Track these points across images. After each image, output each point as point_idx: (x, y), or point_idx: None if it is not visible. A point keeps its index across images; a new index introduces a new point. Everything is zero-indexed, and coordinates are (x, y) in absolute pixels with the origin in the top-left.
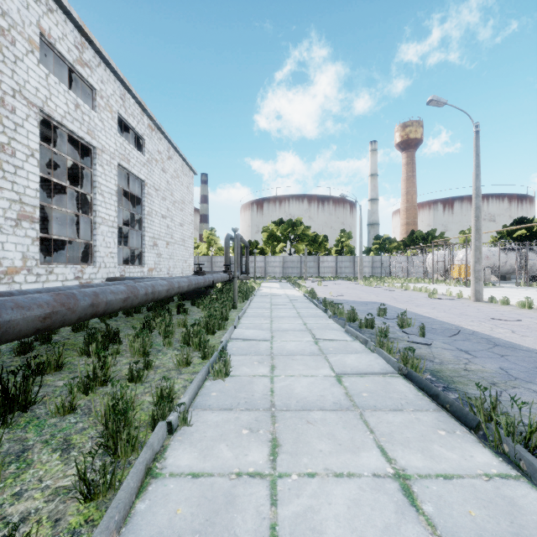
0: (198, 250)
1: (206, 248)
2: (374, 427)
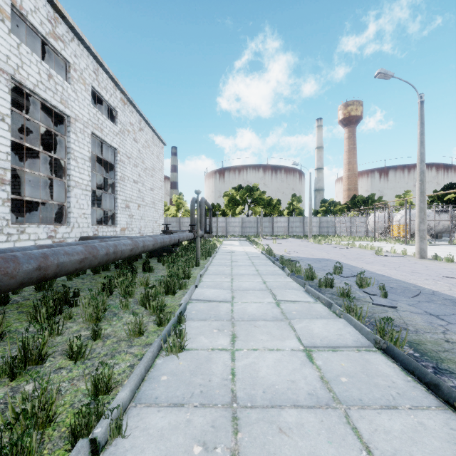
0: (168, 212)
1: (175, 210)
2: (370, 441)
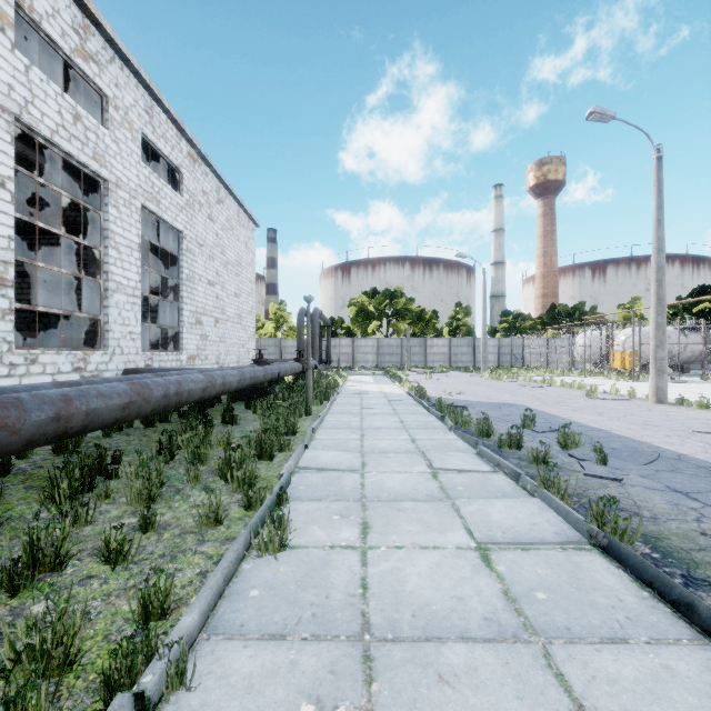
0: (262, 331)
1: (274, 328)
2: (584, 696)
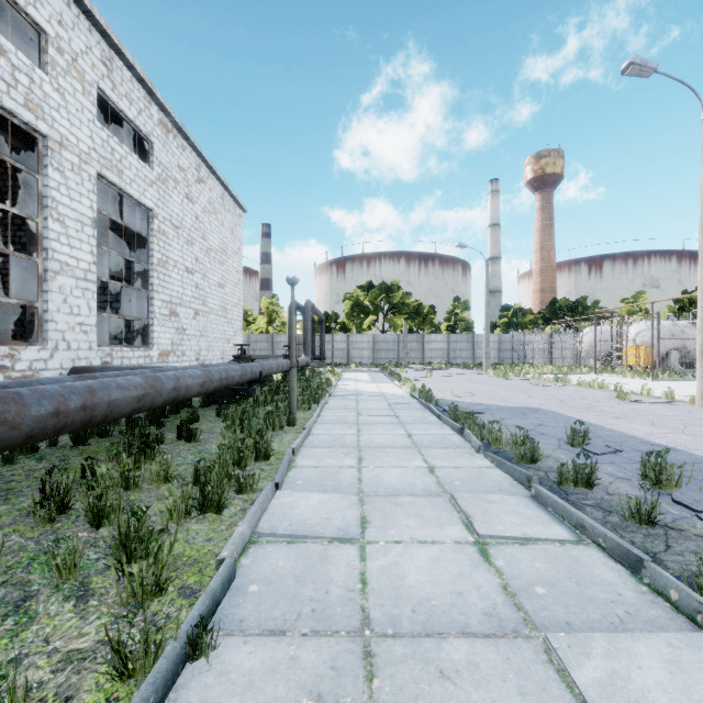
0: (254, 326)
1: (266, 323)
2: None
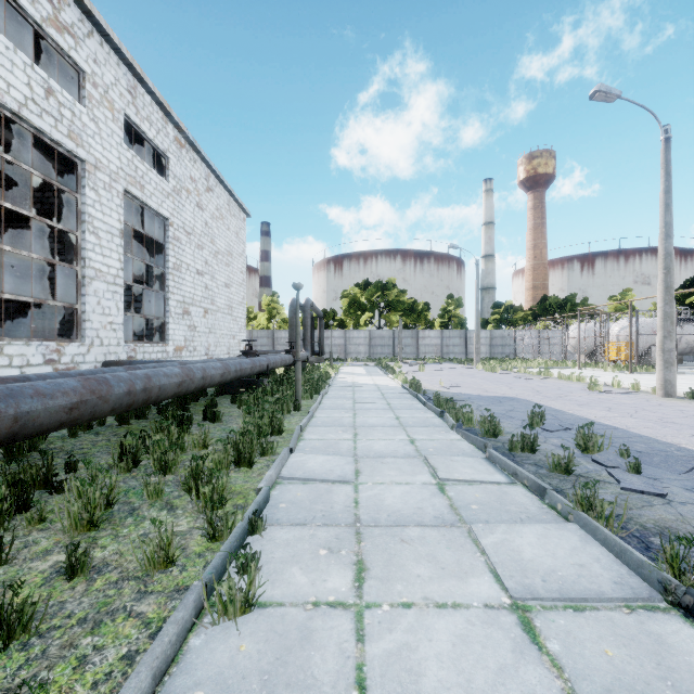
0: (255, 322)
1: (266, 320)
2: None
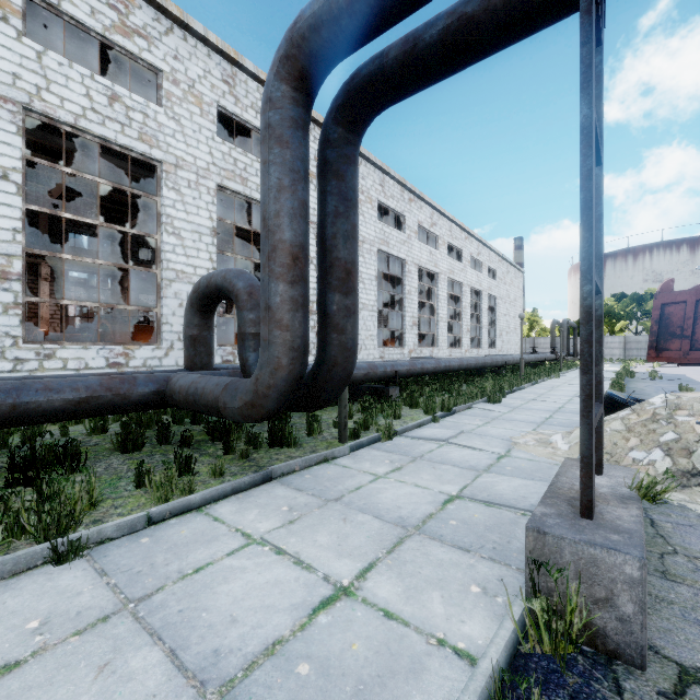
0: None
1: (527, 330)
2: None
